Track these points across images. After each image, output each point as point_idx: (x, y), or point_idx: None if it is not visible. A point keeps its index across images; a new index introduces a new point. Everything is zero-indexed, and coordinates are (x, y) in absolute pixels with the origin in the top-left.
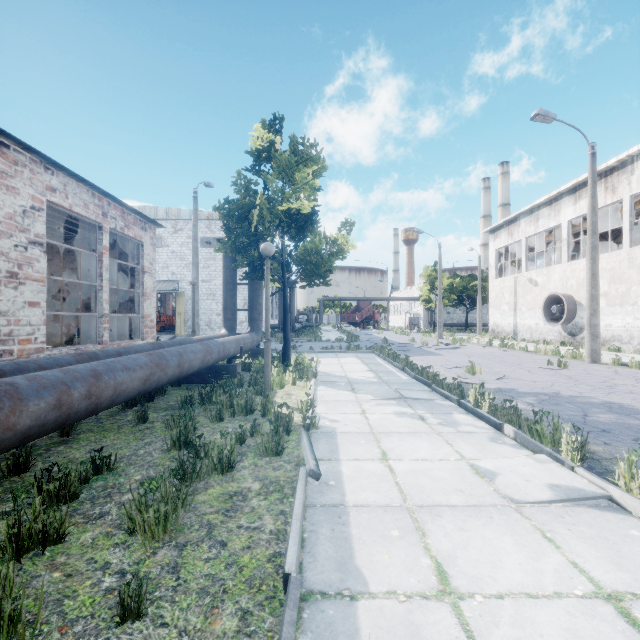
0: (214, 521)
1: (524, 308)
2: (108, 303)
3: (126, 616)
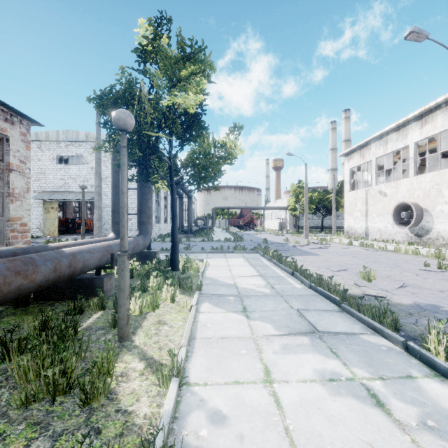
0: None
1: (374, 214)
2: None
3: None
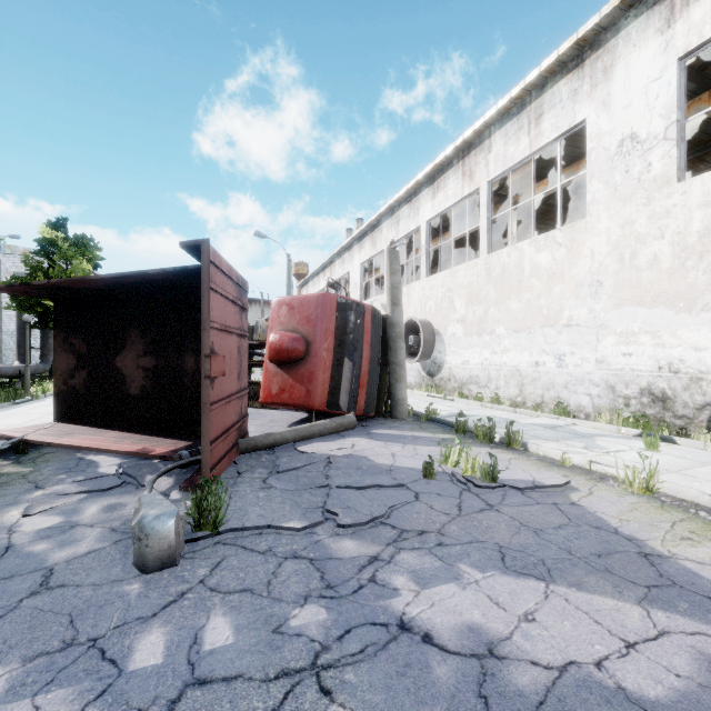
0: None
1: None
2: None
3: None
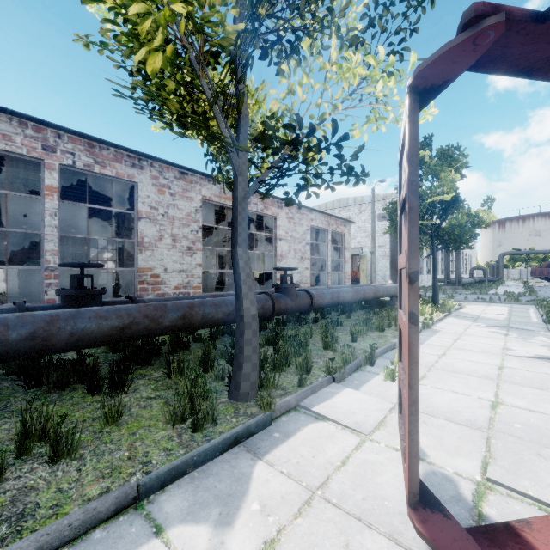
0: (375, 338)
1: None
2: (330, 267)
3: (353, 341)
